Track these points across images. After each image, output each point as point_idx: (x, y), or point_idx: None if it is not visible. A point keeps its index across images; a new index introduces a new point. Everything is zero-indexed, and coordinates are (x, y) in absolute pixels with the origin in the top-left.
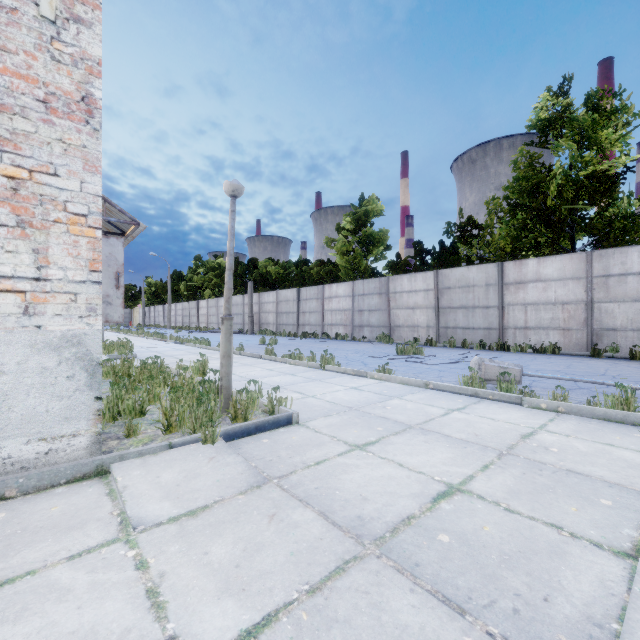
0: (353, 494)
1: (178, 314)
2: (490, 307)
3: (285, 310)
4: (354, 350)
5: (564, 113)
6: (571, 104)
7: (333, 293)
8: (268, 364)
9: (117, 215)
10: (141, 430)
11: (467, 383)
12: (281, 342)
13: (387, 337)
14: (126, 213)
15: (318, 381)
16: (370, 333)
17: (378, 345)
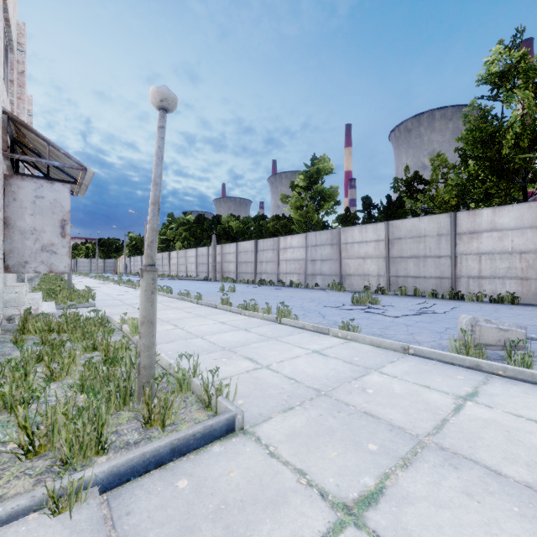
0: None
1: None
2: (442, 256)
3: (244, 260)
4: (309, 298)
5: (519, 63)
6: (527, 54)
7: (288, 244)
8: (222, 315)
9: (65, 161)
10: None
11: (459, 349)
12: (240, 289)
13: (339, 285)
14: (71, 157)
15: (274, 340)
16: (322, 281)
17: (331, 293)
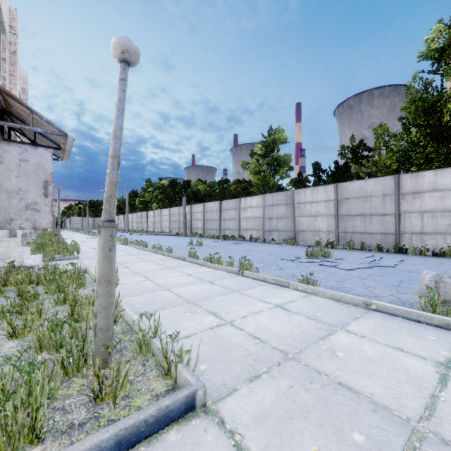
0: None
1: (134, 221)
2: (387, 214)
3: (210, 218)
4: (267, 252)
5: None
6: None
7: (247, 204)
8: (189, 267)
9: (48, 128)
10: None
11: (425, 306)
12: (206, 243)
13: (293, 240)
14: (53, 124)
15: (237, 293)
16: (278, 236)
17: (286, 247)
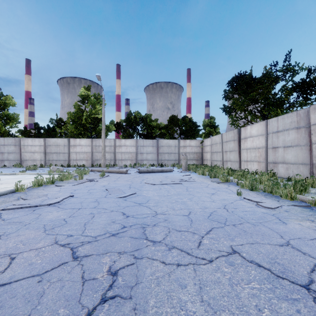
0: (22, 182)
1: None
2: (65, 153)
3: None
4: (2, 170)
5: (88, 97)
6: (89, 95)
7: None
8: None
9: None
10: None
11: (49, 172)
12: None
13: (20, 165)
14: None
15: None
16: (9, 163)
17: (15, 168)
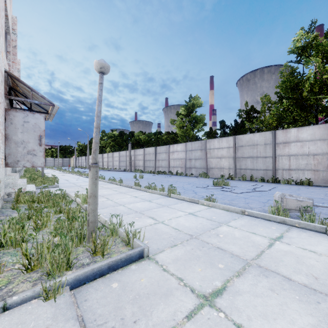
0: None
1: None
2: (267, 157)
3: (148, 159)
4: (187, 182)
5: (313, 41)
6: (317, 36)
7: (174, 149)
8: (135, 192)
9: (41, 100)
10: (9, 265)
11: (274, 212)
12: (145, 177)
13: (205, 174)
14: (45, 98)
15: (166, 207)
16: (195, 172)
17: (200, 179)
